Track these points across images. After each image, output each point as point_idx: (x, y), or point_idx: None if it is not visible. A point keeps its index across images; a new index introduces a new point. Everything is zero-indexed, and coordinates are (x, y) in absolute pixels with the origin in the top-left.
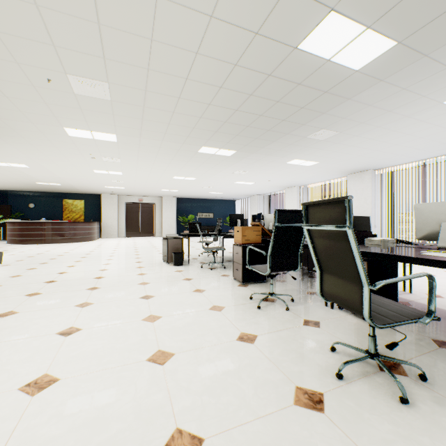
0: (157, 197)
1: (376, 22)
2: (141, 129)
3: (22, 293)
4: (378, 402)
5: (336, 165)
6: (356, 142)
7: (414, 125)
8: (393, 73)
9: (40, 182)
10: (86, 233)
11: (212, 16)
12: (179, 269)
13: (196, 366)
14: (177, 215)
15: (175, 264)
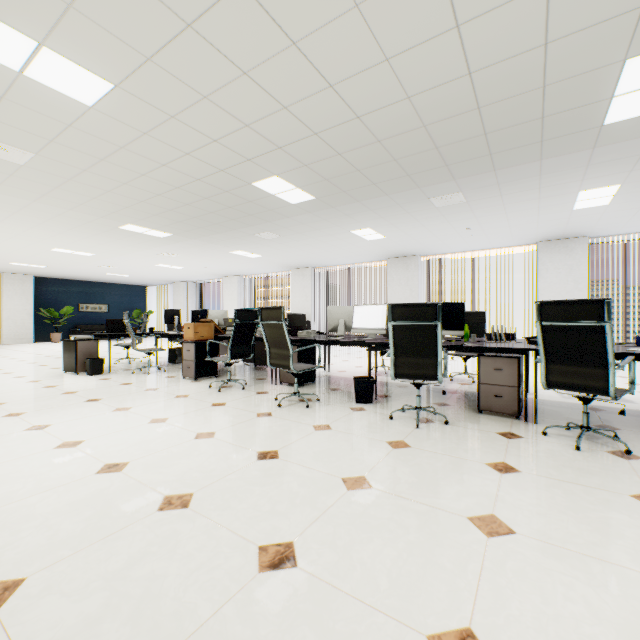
0: None
1: (303, 187)
2: (45, 195)
3: None
4: (297, 409)
5: (281, 260)
6: (296, 245)
7: (337, 240)
8: (316, 211)
9: None
10: None
11: (189, 154)
12: (103, 377)
13: (190, 418)
14: (36, 307)
15: (93, 373)
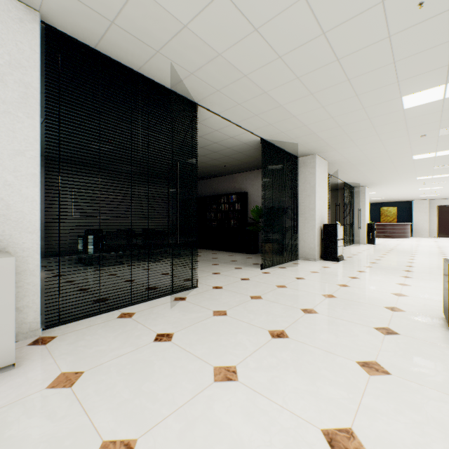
0: None
1: None
2: None
3: (408, 251)
4: None
5: None
6: None
7: None
8: None
9: (371, 199)
10: (402, 232)
11: None
12: None
13: None
14: None
15: None
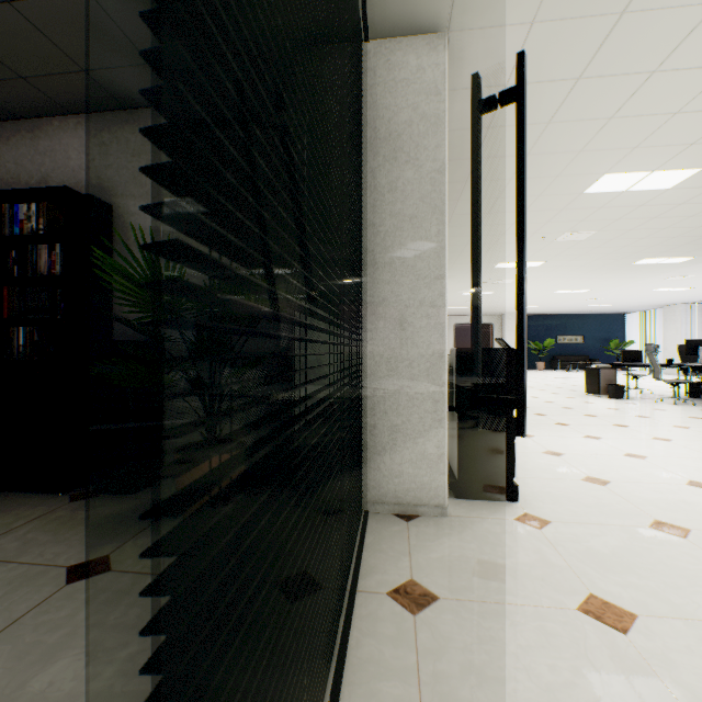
0: (494, 316)
1: None
2: (582, 255)
3: None
4: None
5: None
6: None
7: None
8: None
9: None
10: None
11: None
12: (626, 402)
13: None
14: None
15: (614, 397)
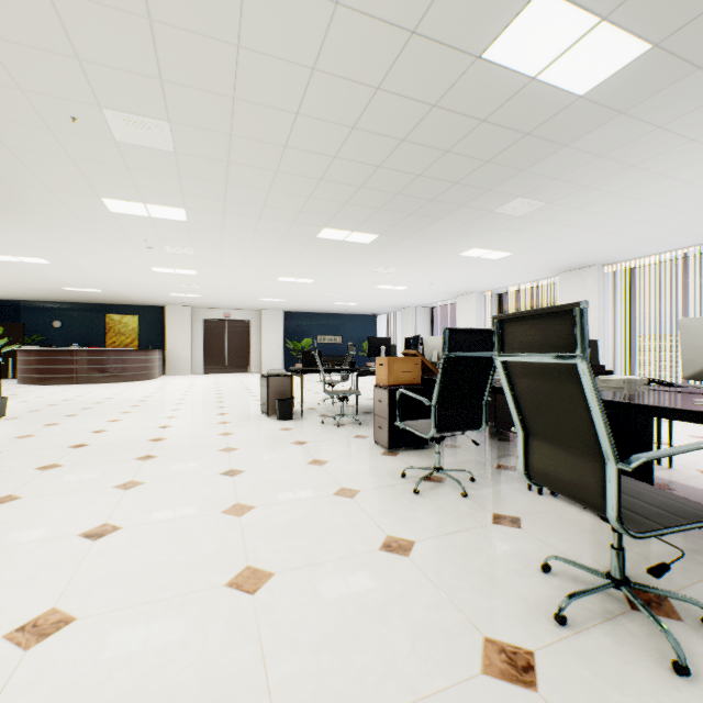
0: (253, 311)
1: (618, 9)
2: (225, 201)
3: (32, 464)
4: (634, 671)
5: (541, 258)
6: (575, 219)
7: (673, 189)
8: (642, 100)
9: (70, 288)
10: (142, 368)
11: (338, 2)
12: (286, 426)
13: (310, 596)
14: (284, 339)
15: (281, 418)
